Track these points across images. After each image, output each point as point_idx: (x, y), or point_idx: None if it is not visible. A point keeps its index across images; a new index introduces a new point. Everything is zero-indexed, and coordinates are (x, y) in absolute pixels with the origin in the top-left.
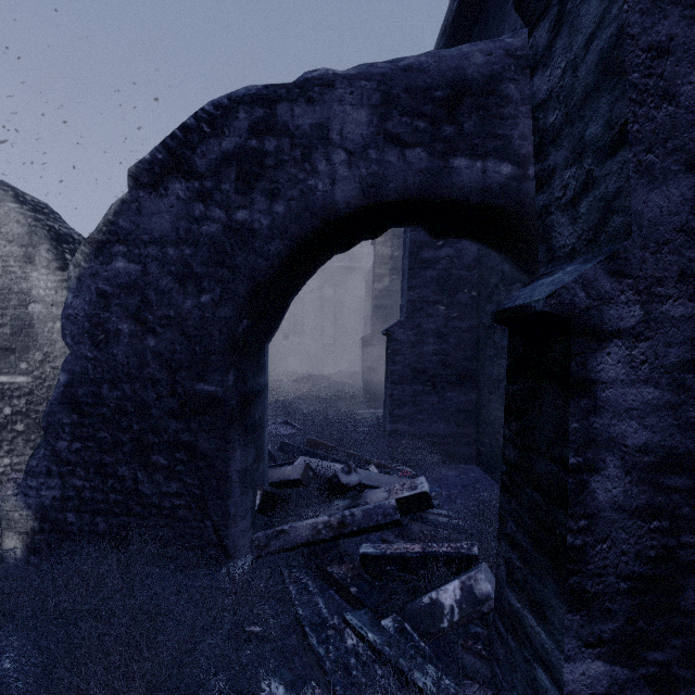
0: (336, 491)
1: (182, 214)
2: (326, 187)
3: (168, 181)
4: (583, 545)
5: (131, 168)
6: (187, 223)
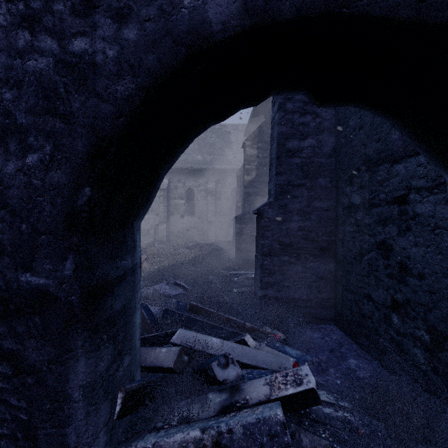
0: (211, 382)
1: (1, 45)
2: (194, 1)
3: None
4: None
5: None
6: (7, 57)
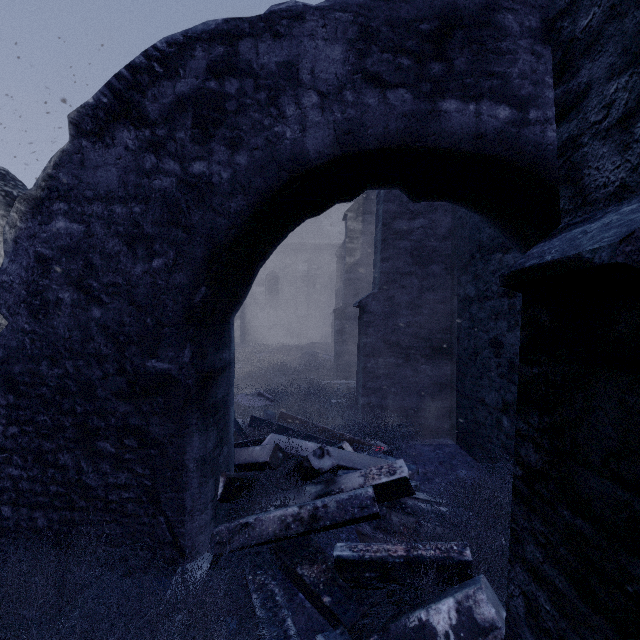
0: (307, 475)
1: (131, 166)
2: (295, 134)
3: (115, 129)
4: None
5: (72, 114)
6: (136, 176)
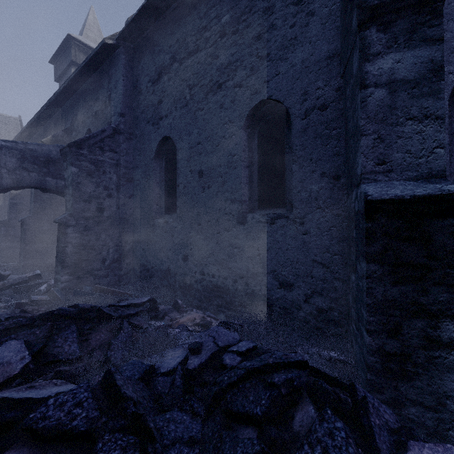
0: None
1: None
2: None
3: None
4: (65, 258)
5: None
6: None
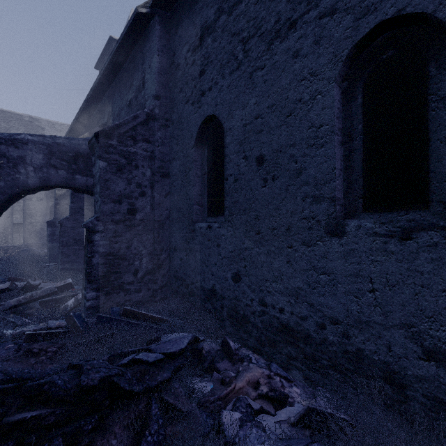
0: (28, 289)
1: None
2: (24, 178)
3: None
4: (91, 271)
5: None
6: None
